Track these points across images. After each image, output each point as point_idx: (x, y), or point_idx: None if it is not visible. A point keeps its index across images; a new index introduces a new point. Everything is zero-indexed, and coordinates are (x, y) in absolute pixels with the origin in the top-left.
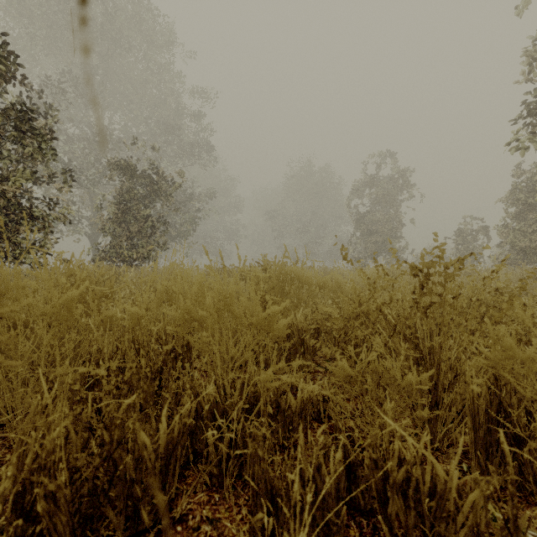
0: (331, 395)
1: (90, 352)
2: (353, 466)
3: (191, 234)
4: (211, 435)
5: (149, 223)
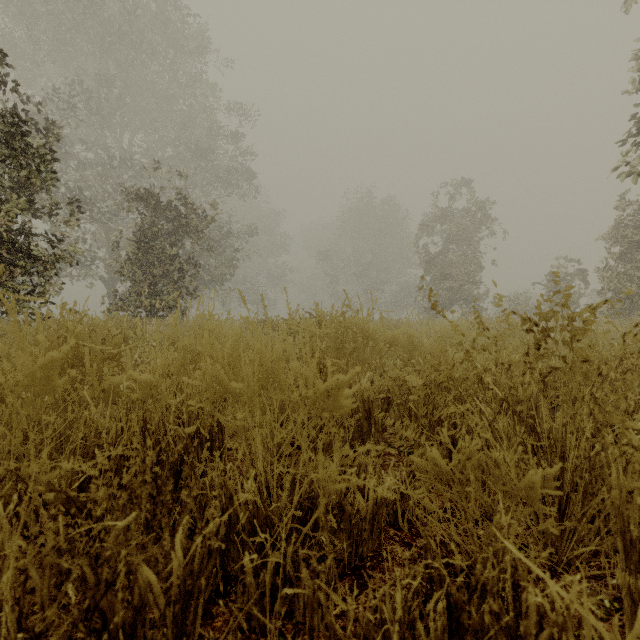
0: (415, 495)
1: (85, 435)
2: (455, 609)
3: (228, 279)
4: (249, 561)
5: (177, 265)
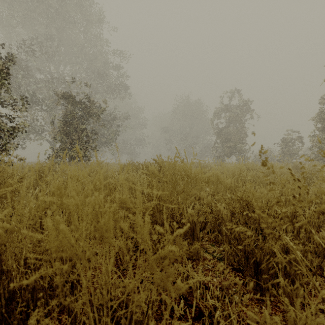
0: None
1: None
2: None
3: (115, 141)
4: None
5: (85, 134)
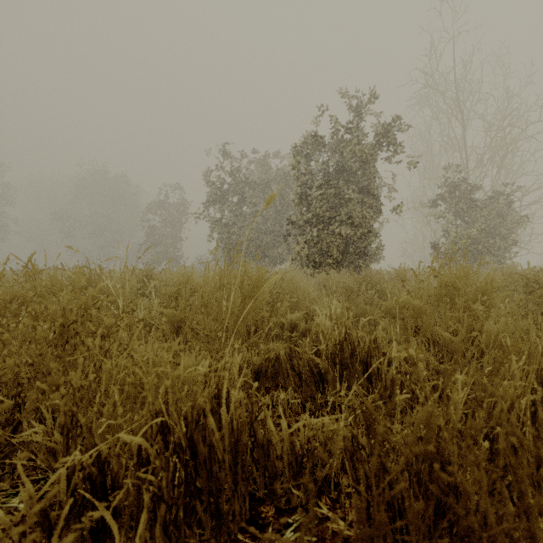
0: None
1: None
2: None
3: None
4: None
5: None
